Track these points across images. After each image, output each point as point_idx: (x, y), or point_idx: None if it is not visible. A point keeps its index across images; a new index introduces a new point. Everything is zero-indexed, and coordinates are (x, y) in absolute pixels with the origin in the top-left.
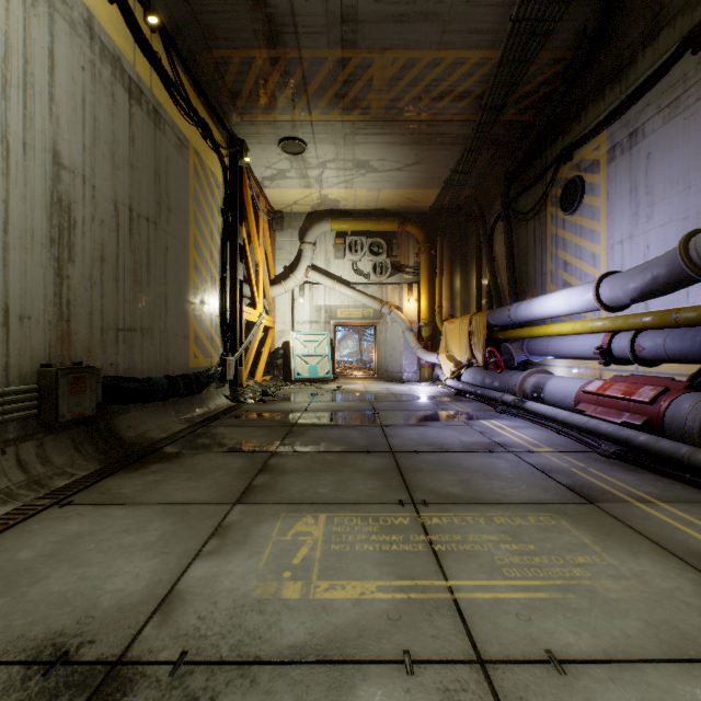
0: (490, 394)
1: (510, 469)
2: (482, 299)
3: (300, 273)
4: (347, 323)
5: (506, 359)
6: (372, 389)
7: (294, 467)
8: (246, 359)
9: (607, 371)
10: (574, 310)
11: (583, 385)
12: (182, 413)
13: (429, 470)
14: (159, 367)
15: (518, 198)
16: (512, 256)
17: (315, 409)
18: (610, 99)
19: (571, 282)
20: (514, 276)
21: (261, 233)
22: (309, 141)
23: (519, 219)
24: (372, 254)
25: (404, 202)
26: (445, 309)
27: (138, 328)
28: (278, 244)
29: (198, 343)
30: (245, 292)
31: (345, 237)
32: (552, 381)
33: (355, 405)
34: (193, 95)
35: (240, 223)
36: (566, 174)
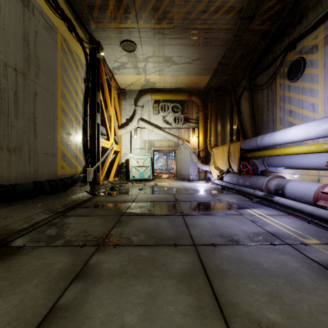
0: (245, 190)
1: (306, 271)
2: (233, 136)
3: (135, 122)
4: (160, 149)
5: (252, 169)
6: (174, 185)
7: (109, 269)
8: (103, 169)
9: (324, 177)
10: (310, 137)
11: (319, 187)
12: (49, 205)
13: (233, 273)
14: (28, 175)
15: (256, 78)
16: (253, 110)
17: (140, 200)
18: (327, 3)
19: (295, 122)
20: (254, 122)
21: (112, 99)
22: (138, 43)
23: (257, 89)
24: (173, 112)
25: (191, 83)
26: (212, 141)
27: (5, 147)
28: (123, 107)
29: (65, 159)
30: (105, 132)
31: (159, 103)
32: (291, 183)
33: (164, 197)
34: (60, 0)
35: (98, 91)
36: (291, 58)
